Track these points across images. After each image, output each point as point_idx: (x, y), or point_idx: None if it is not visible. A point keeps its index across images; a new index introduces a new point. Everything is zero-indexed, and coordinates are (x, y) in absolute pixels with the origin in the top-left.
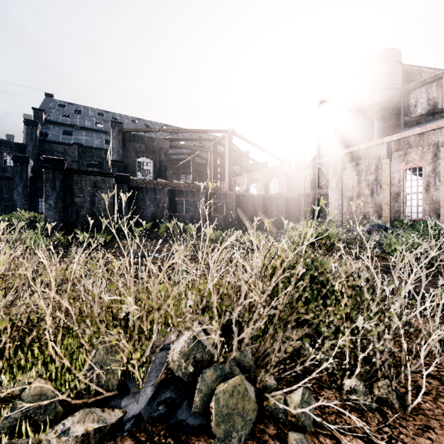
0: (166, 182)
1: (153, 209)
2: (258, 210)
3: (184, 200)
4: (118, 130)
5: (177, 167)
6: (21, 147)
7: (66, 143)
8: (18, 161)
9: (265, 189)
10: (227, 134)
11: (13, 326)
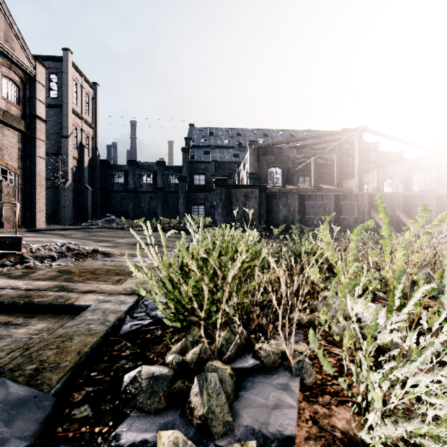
0: (297, 188)
1: (285, 213)
2: (397, 211)
3: (313, 203)
4: (254, 147)
5: (296, 170)
6: (179, 168)
7: (207, 162)
8: (180, 179)
9: (404, 186)
10: (356, 132)
11: (321, 268)
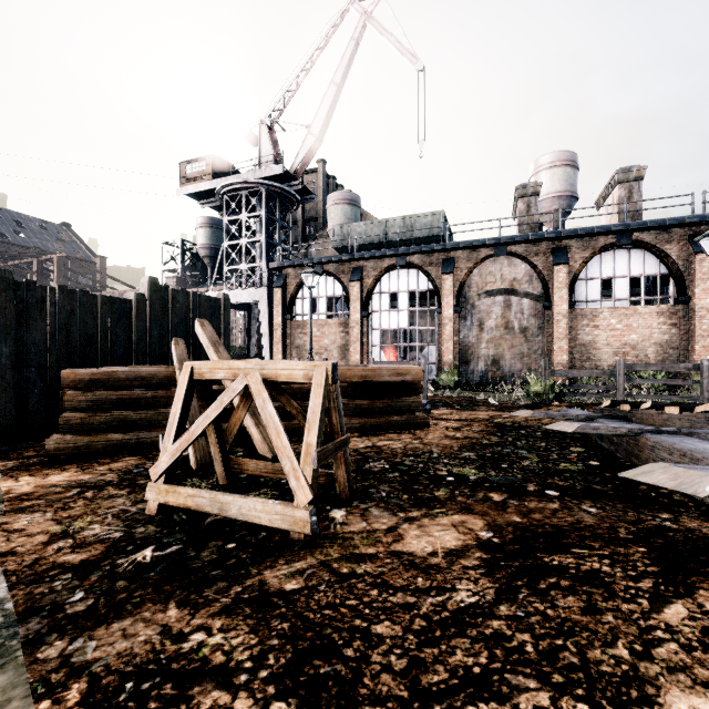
0: None
1: None
2: None
3: None
4: None
5: None
6: None
7: None
8: None
9: None
10: (56, 257)
11: None
